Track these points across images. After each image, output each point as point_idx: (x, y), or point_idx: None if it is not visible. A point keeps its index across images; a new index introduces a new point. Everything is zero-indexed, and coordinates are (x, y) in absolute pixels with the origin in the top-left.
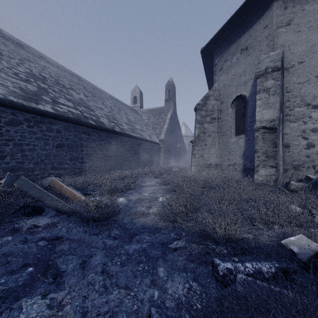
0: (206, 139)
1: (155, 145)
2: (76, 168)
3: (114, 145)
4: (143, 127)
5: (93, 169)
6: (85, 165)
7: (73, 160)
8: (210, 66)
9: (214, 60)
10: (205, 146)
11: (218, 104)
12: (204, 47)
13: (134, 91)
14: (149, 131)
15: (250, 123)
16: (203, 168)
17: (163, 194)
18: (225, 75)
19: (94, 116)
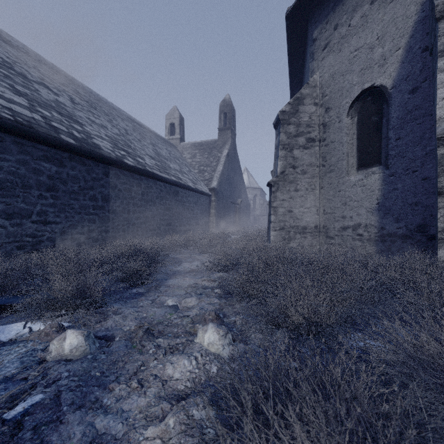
0: (298, 180)
1: (203, 197)
2: (24, 235)
3: (122, 192)
4: (184, 168)
5: (71, 237)
6: (50, 229)
7: (14, 216)
8: (299, 55)
9: (311, 33)
10: (297, 193)
11: (319, 114)
12: (293, 5)
13: (170, 114)
14: (193, 175)
15: (397, 141)
16: (292, 233)
17: (216, 300)
18: (335, 55)
19: (79, 131)
